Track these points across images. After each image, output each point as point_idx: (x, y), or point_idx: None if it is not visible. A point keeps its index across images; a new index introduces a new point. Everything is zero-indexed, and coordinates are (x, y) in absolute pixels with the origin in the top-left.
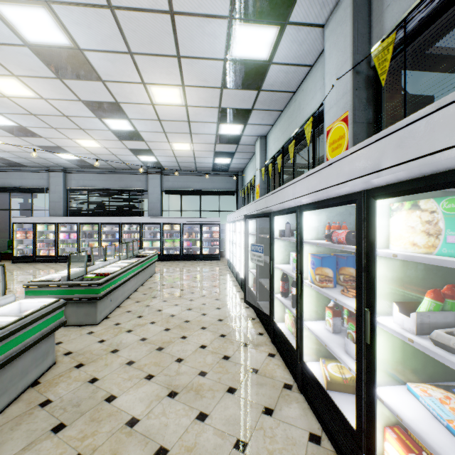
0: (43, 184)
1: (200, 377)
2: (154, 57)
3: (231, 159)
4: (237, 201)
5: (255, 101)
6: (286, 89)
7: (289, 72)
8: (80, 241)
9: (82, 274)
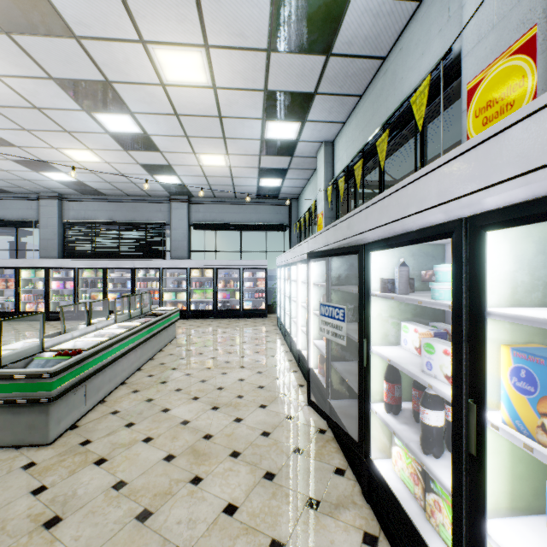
0: (31, 216)
1: None
2: None
3: (282, 180)
4: (290, 238)
5: (321, 77)
6: (372, 53)
7: (381, 13)
8: (79, 292)
9: (33, 351)
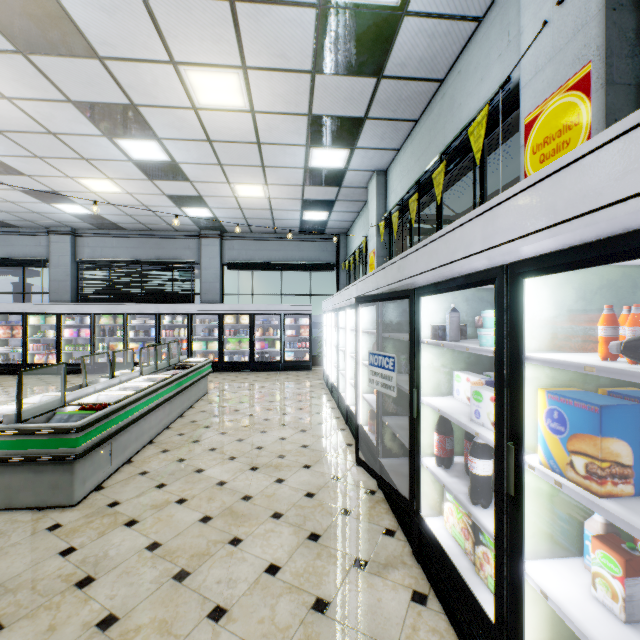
0: (40, 254)
1: None
2: (186, 1)
3: (329, 213)
4: (338, 280)
5: (371, 100)
6: (428, 75)
7: (437, 34)
8: (96, 341)
9: (54, 405)
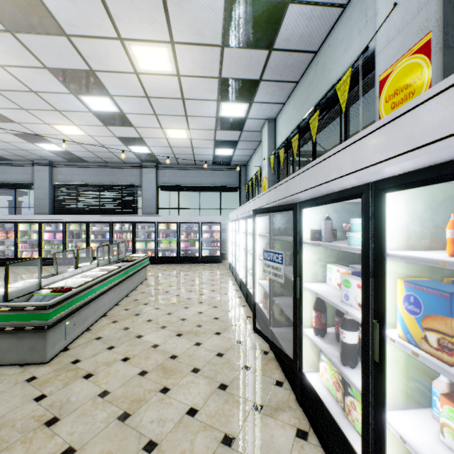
0: (27, 179)
1: None
2: None
3: (233, 150)
4: (240, 198)
5: (265, 67)
6: (306, 48)
7: (313, 17)
8: (67, 242)
9: (33, 289)
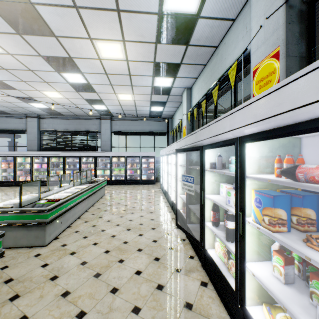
0: (22, 127)
1: (133, 316)
2: (97, 12)
3: (163, 107)
4: (168, 140)
5: (184, 55)
6: (210, 44)
7: (214, 26)
8: (49, 170)
9: (35, 200)
